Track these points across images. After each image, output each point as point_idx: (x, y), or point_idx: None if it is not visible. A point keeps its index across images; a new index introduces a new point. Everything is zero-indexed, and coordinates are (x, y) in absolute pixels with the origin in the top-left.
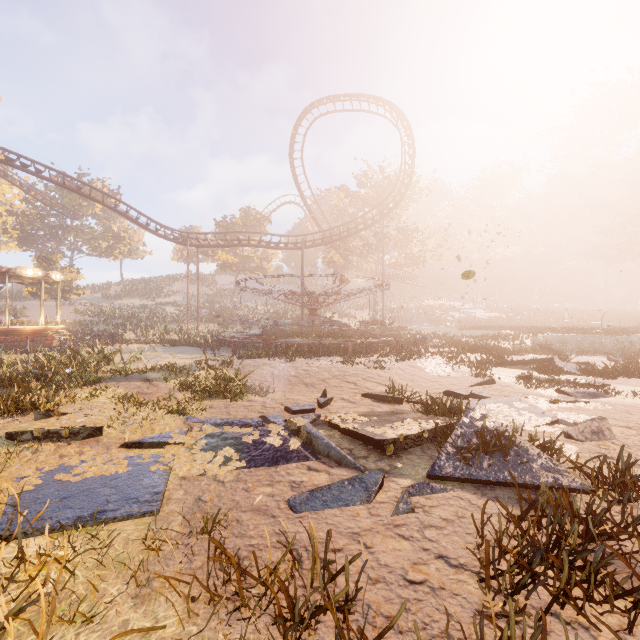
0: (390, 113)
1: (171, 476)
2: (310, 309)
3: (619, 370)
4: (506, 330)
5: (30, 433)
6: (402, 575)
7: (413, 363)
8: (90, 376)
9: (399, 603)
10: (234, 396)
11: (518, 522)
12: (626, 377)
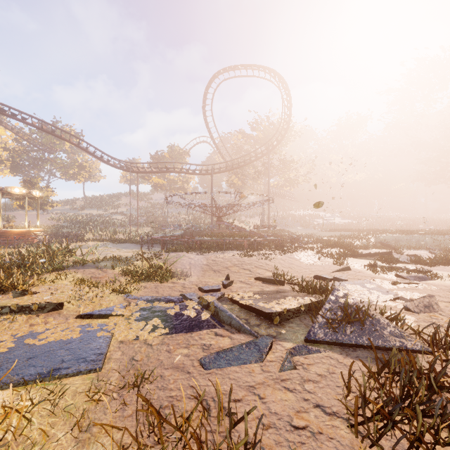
0: (274, 78)
1: (112, 340)
2: (217, 217)
3: (439, 260)
4: (356, 232)
5: (8, 308)
6: (288, 421)
7: (291, 255)
8: (57, 265)
9: (287, 446)
10: (162, 279)
11: (377, 378)
12: (444, 265)
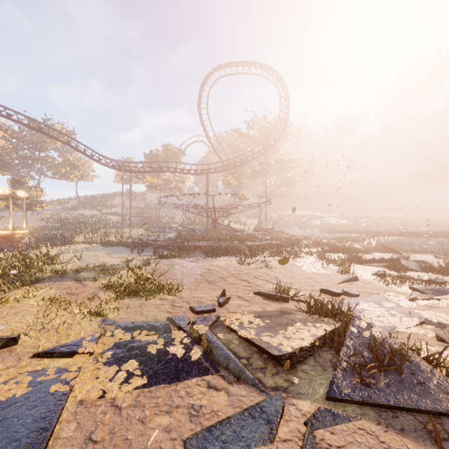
0: (271, 75)
1: (69, 399)
2: (213, 219)
3: None
4: (355, 233)
5: None
6: None
7: (292, 262)
8: (29, 278)
9: None
10: (149, 295)
11: None
12: None
